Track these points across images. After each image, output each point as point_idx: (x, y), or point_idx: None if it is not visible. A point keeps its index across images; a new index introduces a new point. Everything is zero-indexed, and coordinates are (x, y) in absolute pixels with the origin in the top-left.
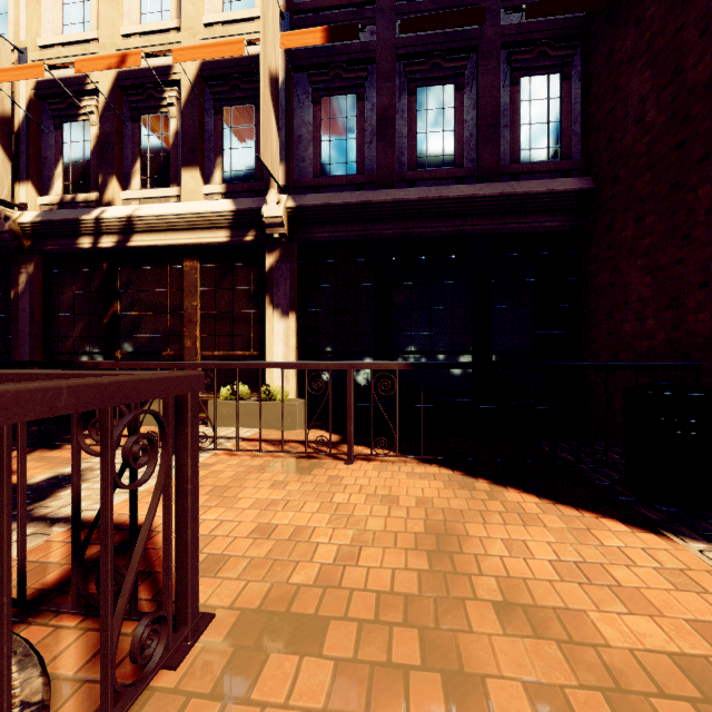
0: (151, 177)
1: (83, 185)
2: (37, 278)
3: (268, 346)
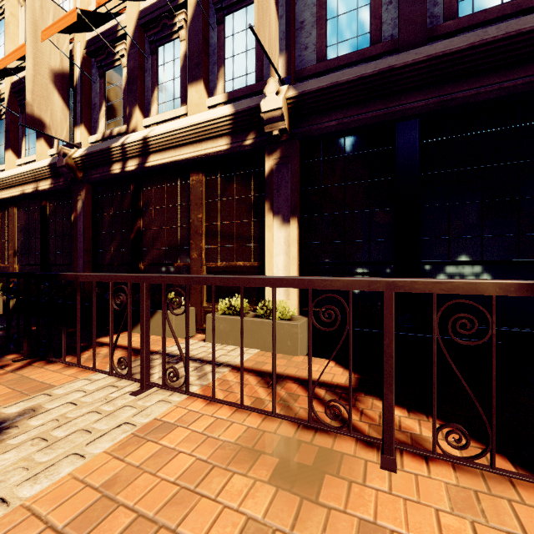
0: (166, 102)
1: (118, 121)
2: (87, 203)
3: (268, 256)
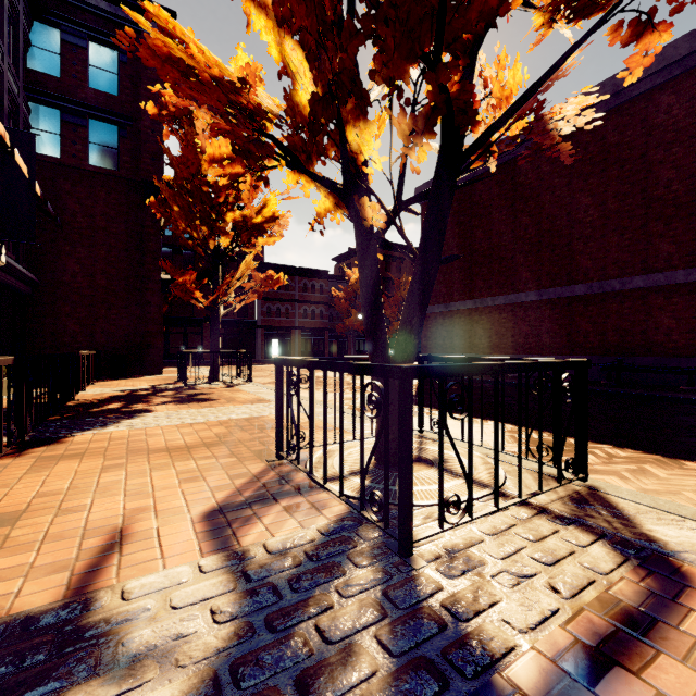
0: None
1: None
2: None
3: None
